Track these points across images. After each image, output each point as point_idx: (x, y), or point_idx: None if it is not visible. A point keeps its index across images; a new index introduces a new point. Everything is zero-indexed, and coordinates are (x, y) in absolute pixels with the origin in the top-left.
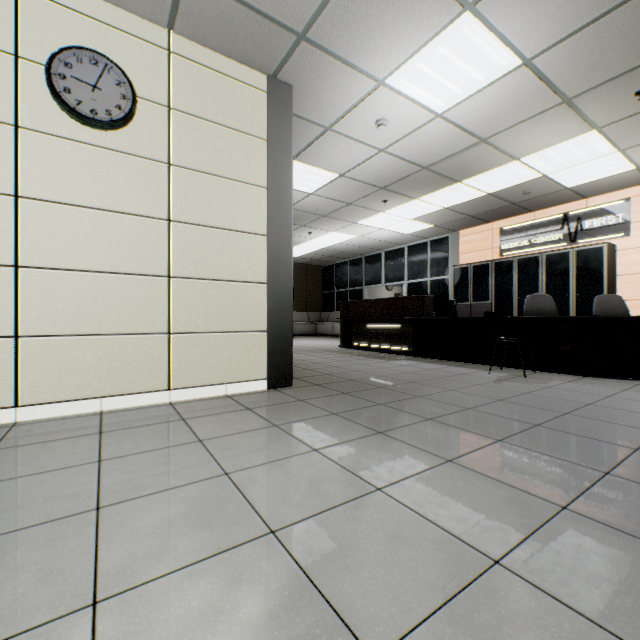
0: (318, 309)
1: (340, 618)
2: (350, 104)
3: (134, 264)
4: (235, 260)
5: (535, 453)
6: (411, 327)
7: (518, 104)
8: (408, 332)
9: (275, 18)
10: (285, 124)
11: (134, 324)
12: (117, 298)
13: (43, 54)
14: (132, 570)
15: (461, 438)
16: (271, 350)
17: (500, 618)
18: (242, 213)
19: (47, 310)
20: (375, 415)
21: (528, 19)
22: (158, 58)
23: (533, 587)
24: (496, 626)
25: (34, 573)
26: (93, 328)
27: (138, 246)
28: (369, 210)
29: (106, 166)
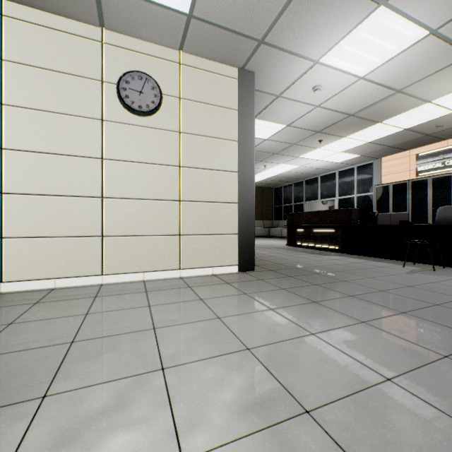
0: (270, 218)
1: (288, 392)
2: (294, 78)
3: (161, 194)
4: (218, 189)
5: (430, 322)
6: (340, 232)
7: (427, 62)
8: (338, 235)
9: (244, 33)
10: (249, 98)
11: (161, 229)
12: (152, 214)
13: (115, 78)
14: (177, 357)
15: (373, 309)
16: (240, 246)
17: (386, 405)
18: (222, 159)
19: (117, 221)
20: (311, 291)
21: (432, 2)
22: (174, 69)
23: (411, 394)
24: (383, 409)
25: (132, 353)
26: (139, 232)
27: (163, 183)
28: (308, 147)
29: (146, 137)
